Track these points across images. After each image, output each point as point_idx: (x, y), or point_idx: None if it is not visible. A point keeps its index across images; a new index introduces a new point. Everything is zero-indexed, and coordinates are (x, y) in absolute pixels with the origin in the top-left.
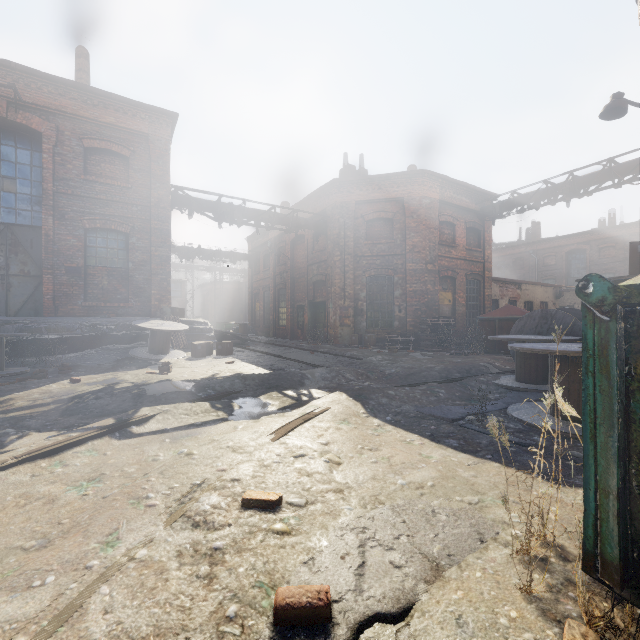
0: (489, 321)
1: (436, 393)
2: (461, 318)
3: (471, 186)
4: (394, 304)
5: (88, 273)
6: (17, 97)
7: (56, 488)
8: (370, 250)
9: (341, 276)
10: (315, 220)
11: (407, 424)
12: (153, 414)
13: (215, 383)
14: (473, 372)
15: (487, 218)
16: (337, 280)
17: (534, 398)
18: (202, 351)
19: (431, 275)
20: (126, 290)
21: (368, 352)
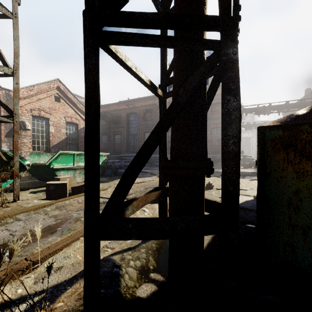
0: None
1: None
2: None
3: None
4: None
5: (212, 141)
6: None
7: (208, 179)
8: None
9: None
10: None
11: None
12: None
13: (242, 172)
14: None
15: None
16: None
17: None
18: (247, 166)
19: None
20: None
21: None
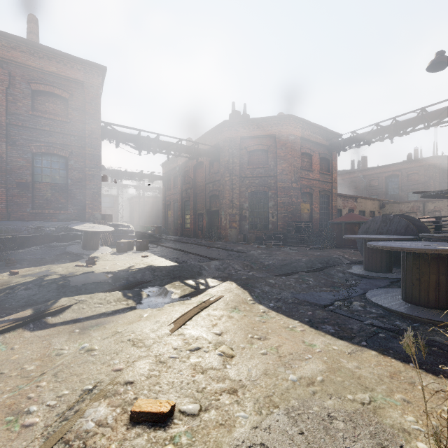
0: (337, 224)
1: (306, 281)
2: (316, 222)
3: (323, 127)
4: (268, 212)
5: (35, 187)
6: None
7: None
8: (251, 173)
9: (230, 191)
10: (211, 150)
11: (287, 310)
12: (69, 304)
13: (129, 274)
14: (331, 263)
15: (334, 151)
16: (227, 194)
17: (383, 284)
18: (124, 247)
19: (295, 191)
20: (66, 201)
21: (250, 247)
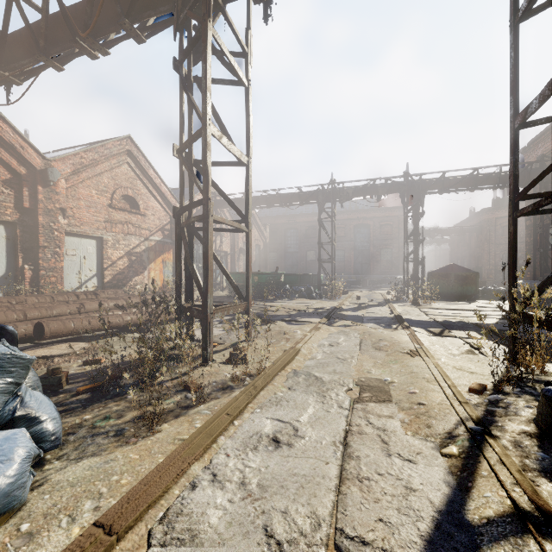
0: None
1: None
2: None
3: None
4: None
5: (381, 262)
6: (365, 217)
7: None
8: (504, 241)
9: (487, 254)
10: (474, 228)
11: None
12: None
13: None
14: None
15: None
16: (485, 256)
17: None
18: None
19: None
20: (391, 266)
21: None
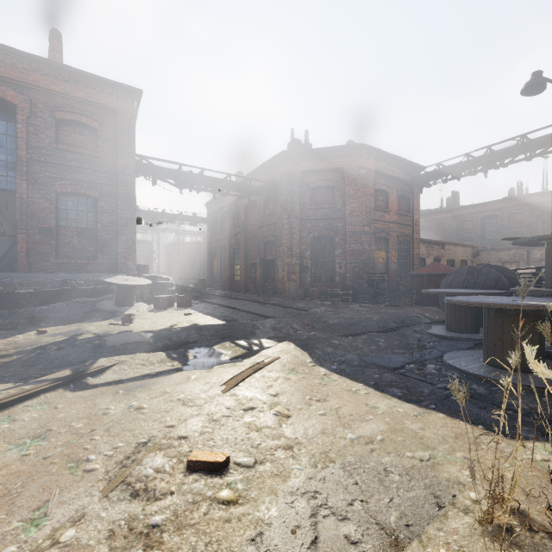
0: (418, 276)
1: (376, 342)
2: (393, 274)
3: (402, 159)
4: (335, 262)
5: (59, 233)
6: None
7: None
8: (314, 214)
9: (288, 237)
10: (266, 187)
11: (352, 373)
12: (110, 365)
13: (172, 334)
14: (407, 322)
15: (416, 187)
16: (285, 240)
17: (465, 346)
18: (163, 303)
19: (367, 236)
20: (95, 248)
21: (313, 304)
